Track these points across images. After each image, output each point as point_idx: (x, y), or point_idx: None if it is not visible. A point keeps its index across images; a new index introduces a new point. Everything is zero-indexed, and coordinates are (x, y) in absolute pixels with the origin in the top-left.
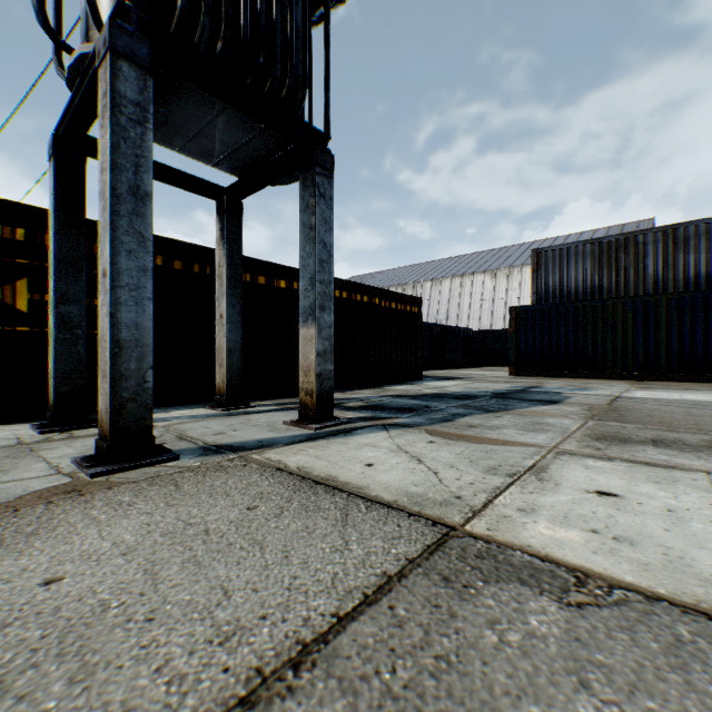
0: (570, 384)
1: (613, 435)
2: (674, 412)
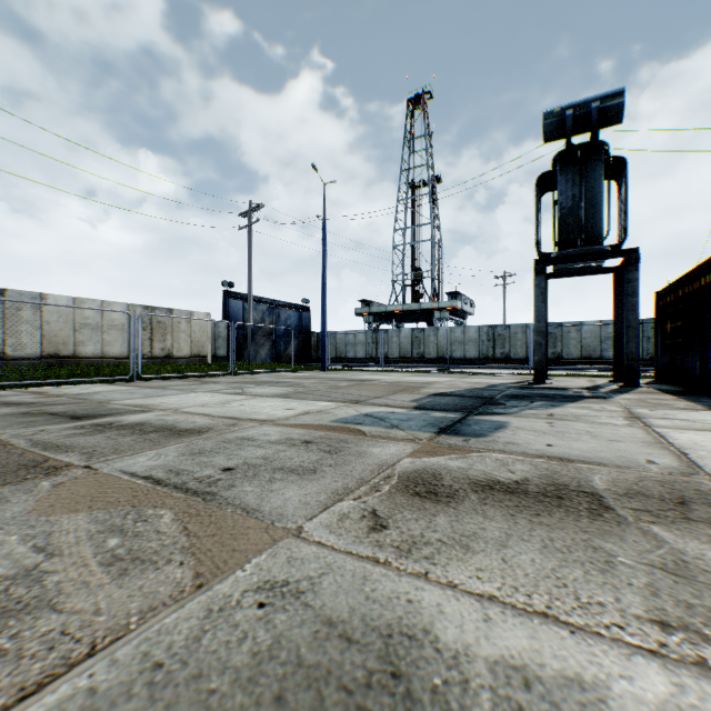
0: (317, 459)
1: (424, 384)
2: (366, 390)
